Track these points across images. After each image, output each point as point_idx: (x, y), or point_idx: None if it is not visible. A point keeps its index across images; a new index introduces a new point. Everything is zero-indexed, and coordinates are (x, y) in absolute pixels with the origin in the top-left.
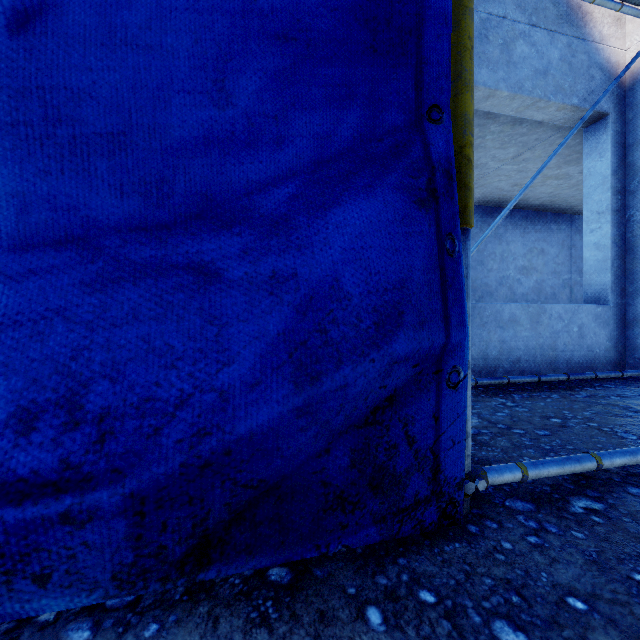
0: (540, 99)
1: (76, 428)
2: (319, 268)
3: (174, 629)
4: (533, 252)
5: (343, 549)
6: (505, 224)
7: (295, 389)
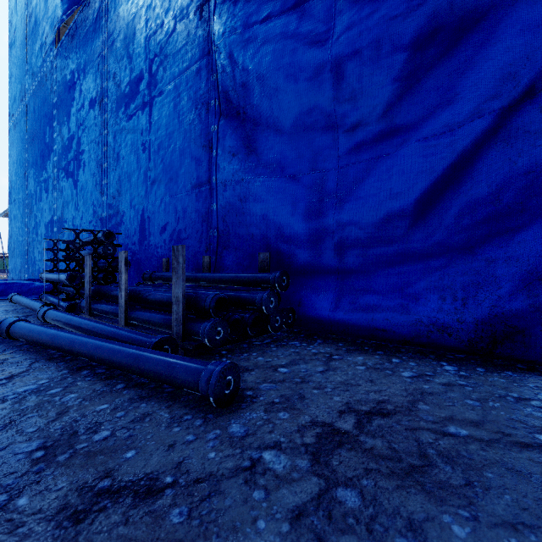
0: None
1: (454, 301)
2: (539, 257)
3: (480, 363)
4: None
5: None
6: None
7: (527, 298)
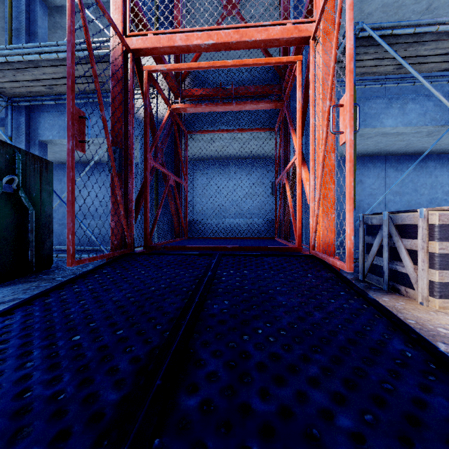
0: (104, 138)
1: None
2: None
3: None
4: (256, 184)
5: None
6: (235, 169)
7: None
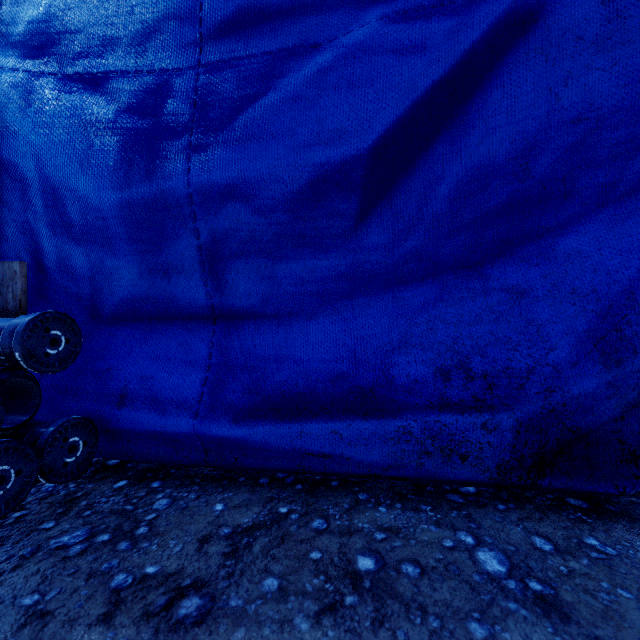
0: None
1: (474, 380)
2: (621, 285)
3: (517, 510)
4: None
5: (635, 494)
6: None
7: (610, 369)
